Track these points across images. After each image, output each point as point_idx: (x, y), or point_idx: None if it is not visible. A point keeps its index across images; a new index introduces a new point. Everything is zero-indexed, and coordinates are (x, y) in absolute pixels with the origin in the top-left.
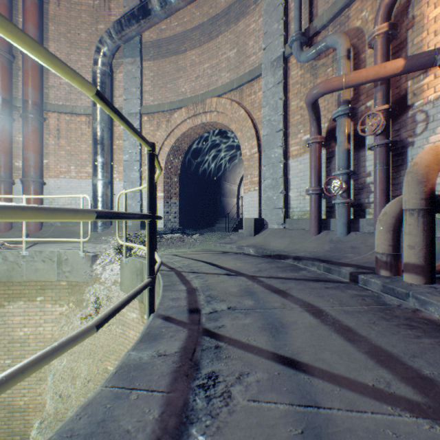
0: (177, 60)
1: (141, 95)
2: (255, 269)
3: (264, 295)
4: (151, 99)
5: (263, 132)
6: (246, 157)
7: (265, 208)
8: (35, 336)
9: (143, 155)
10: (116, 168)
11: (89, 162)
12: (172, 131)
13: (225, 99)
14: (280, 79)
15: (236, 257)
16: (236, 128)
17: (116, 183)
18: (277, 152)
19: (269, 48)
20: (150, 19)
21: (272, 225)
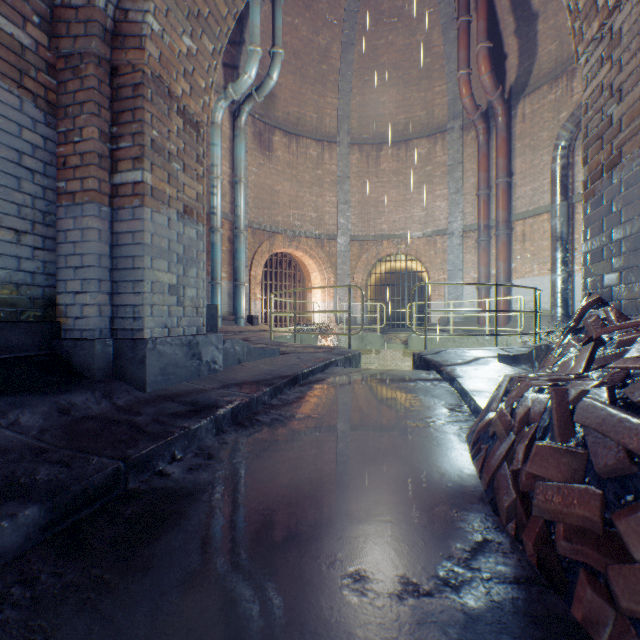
0: None
1: None
2: None
3: None
4: None
5: None
6: None
7: None
8: None
9: None
10: (578, 259)
11: (549, 258)
12: None
13: None
14: None
15: None
16: None
17: (578, 276)
18: None
19: None
20: None
21: None
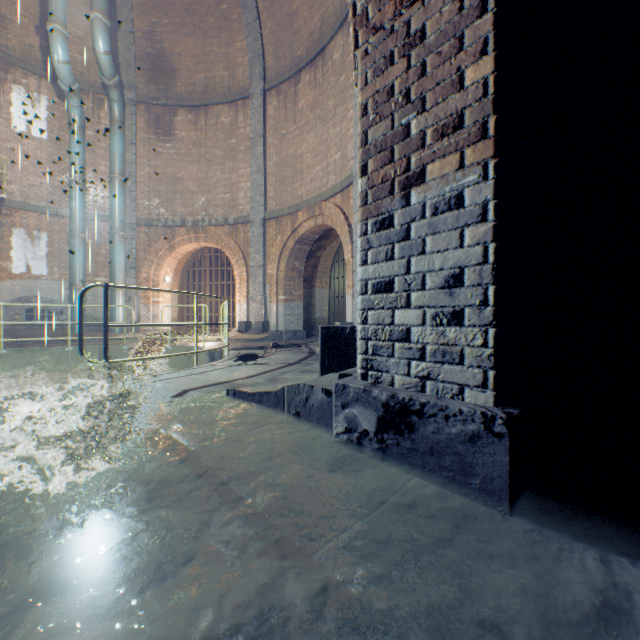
0: None
1: None
2: None
3: None
4: None
5: None
6: None
7: None
8: None
9: None
10: None
11: None
12: None
13: None
14: None
15: None
16: None
17: None
18: None
19: None
20: None
21: None
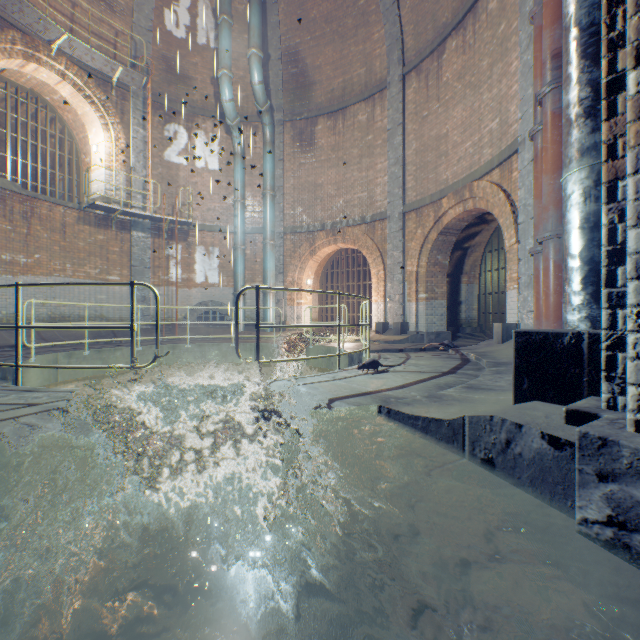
0: None
1: None
2: None
3: None
4: None
5: None
6: None
7: None
8: None
9: None
10: None
11: None
12: None
13: None
14: None
15: None
16: None
17: None
18: None
19: None
20: None
21: None
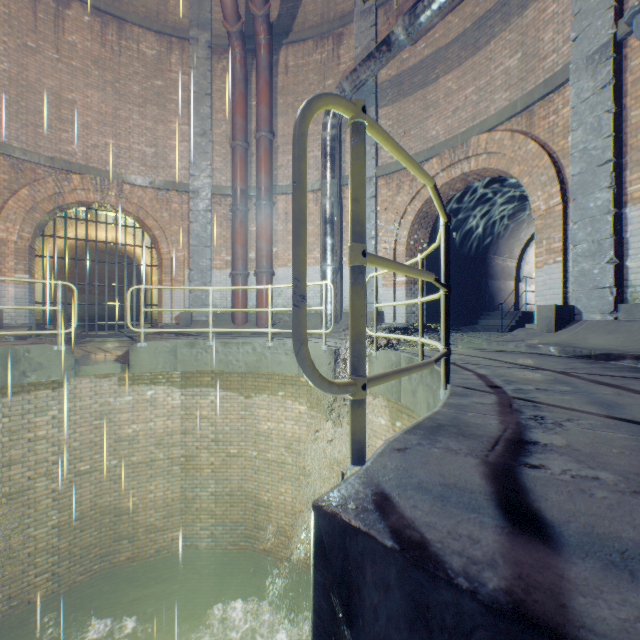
0: (424, 95)
1: (376, 153)
2: (564, 366)
3: (585, 385)
4: (388, 155)
5: (572, 170)
6: (538, 212)
7: (576, 289)
8: (277, 432)
9: (378, 229)
10: (345, 250)
11: (315, 246)
12: (418, 193)
13: (501, 132)
14: (607, 79)
15: (528, 356)
16: (519, 172)
17: (345, 269)
18: (600, 198)
19: (584, 35)
20: (391, 55)
21: (590, 315)
